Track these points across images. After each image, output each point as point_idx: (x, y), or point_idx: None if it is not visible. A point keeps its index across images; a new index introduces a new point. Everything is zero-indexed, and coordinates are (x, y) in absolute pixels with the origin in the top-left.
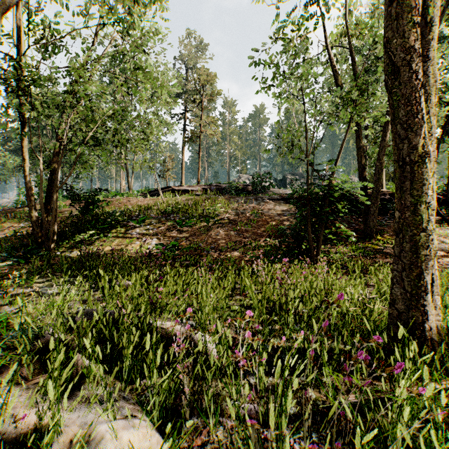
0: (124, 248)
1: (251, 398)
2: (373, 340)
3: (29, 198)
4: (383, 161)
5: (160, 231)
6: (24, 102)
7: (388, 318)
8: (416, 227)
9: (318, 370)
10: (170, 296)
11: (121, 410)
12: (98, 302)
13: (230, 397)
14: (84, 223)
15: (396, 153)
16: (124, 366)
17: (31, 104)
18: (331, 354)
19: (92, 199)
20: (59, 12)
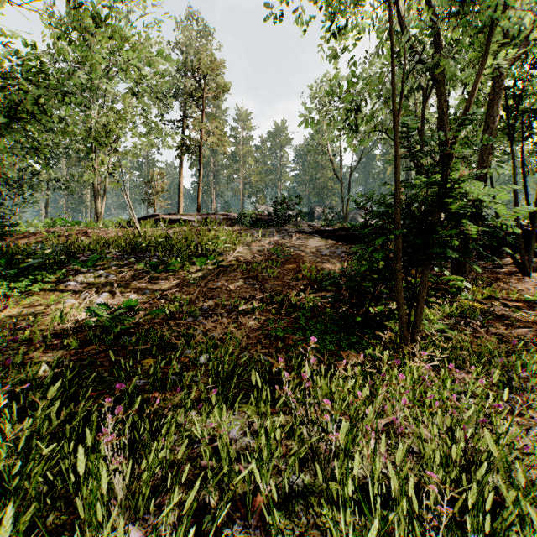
0: (39, 312)
1: None
2: None
3: None
4: (488, 164)
5: (119, 280)
6: None
7: None
8: None
9: None
10: None
11: None
12: None
13: None
14: None
15: None
16: None
17: None
18: None
19: None
20: None
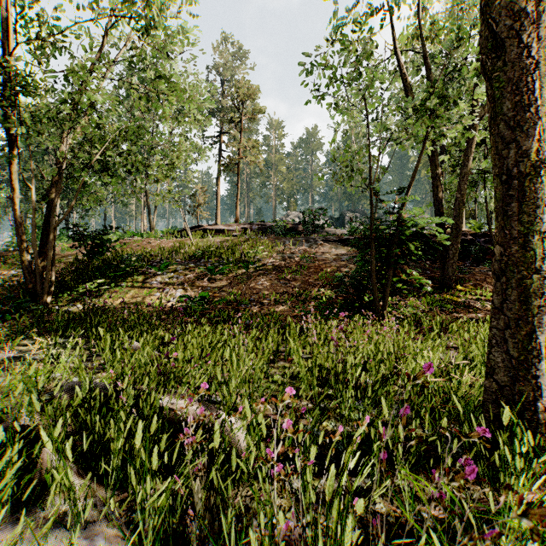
0: (141, 301)
1: (289, 526)
2: (475, 433)
3: (19, 237)
4: (465, 191)
5: (187, 280)
6: (12, 115)
7: (483, 393)
8: (526, 267)
9: (389, 467)
10: (193, 362)
11: (94, 541)
12: (96, 371)
13: (263, 511)
14: (92, 270)
15: (497, 165)
16: (111, 467)
17: (20, 117)
18: (406, 443)
19: (102, 240)
20: (61, 5)
